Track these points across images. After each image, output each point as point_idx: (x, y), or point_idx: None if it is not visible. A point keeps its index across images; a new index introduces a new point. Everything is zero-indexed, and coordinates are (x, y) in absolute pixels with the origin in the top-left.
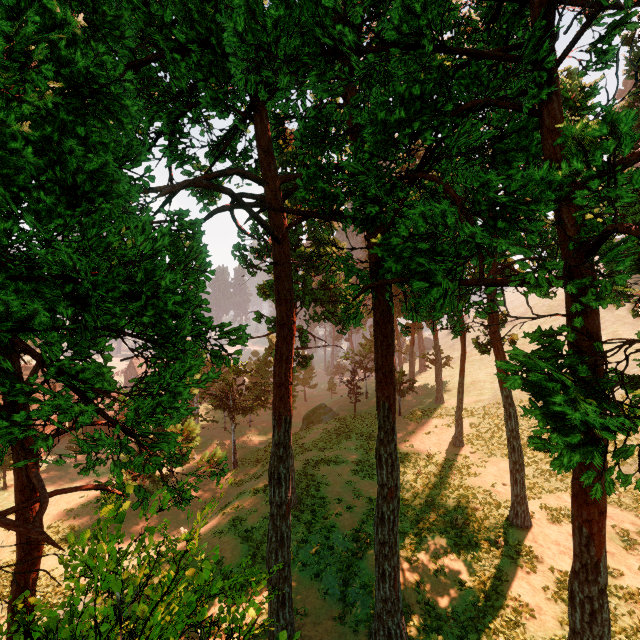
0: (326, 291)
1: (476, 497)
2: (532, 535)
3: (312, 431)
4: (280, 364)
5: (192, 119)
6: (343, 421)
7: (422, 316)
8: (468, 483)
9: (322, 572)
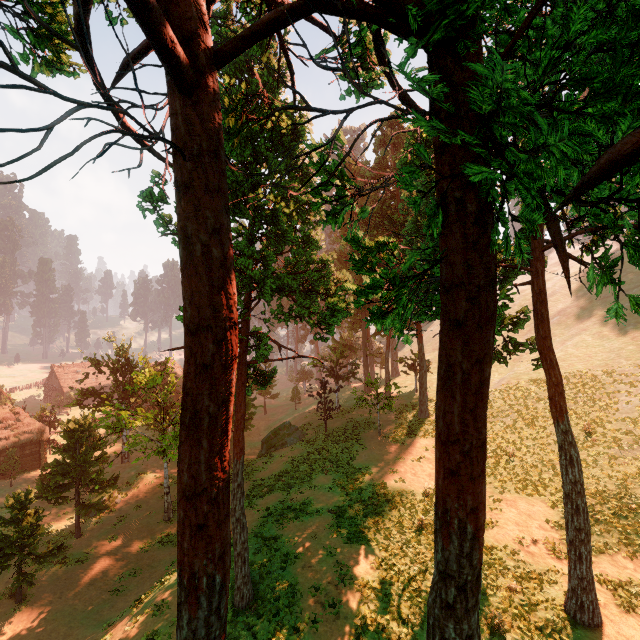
0: (296, 276)
1: (506, 566)
2: None
3: (274, 459)
4: (193, 440)
5: None
6: (312, 444)
7: (434, 314)
8: (487, 539)
9: None
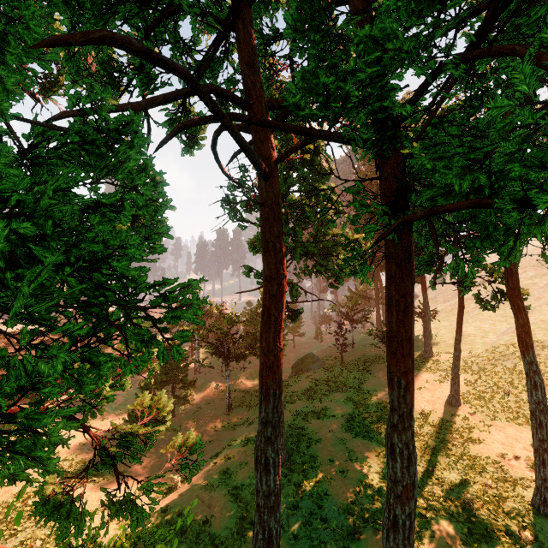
0: (317, 244)
1: (485, 470)
2: None
3: (301, 379)
4: (267, 327)
5: (166, 40)
6: (331, 371)
7: (422, 269)
8: (472, 451)
9: None
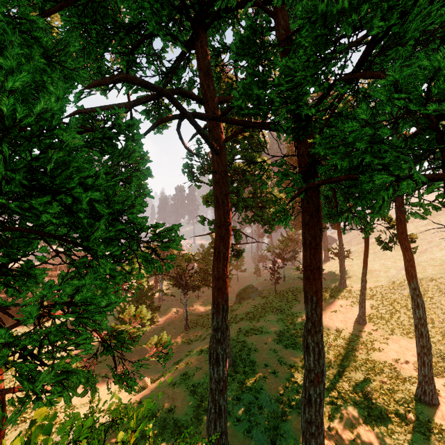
0: (255, 199)
1: (382, 371)
2: (441, 413)
3: (243, 305)
4: (218, 260)
5: (145, 53)
6: (266, 298)
7: (335, 219)
8: (374, 357)
9: (253, 429)
